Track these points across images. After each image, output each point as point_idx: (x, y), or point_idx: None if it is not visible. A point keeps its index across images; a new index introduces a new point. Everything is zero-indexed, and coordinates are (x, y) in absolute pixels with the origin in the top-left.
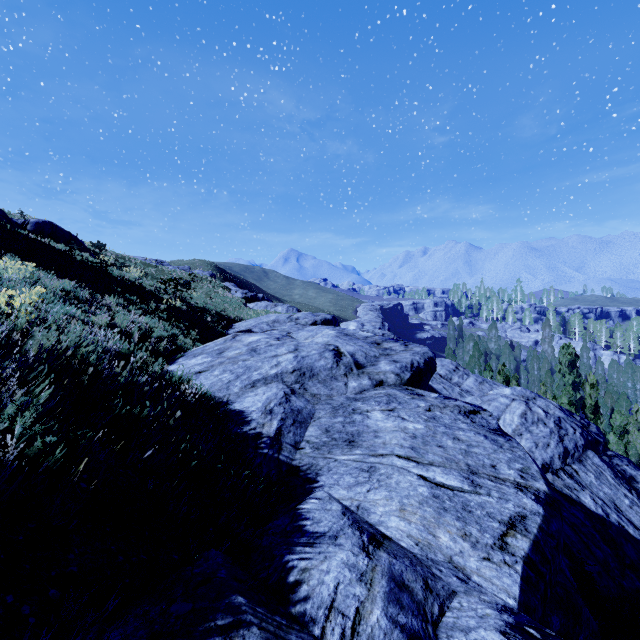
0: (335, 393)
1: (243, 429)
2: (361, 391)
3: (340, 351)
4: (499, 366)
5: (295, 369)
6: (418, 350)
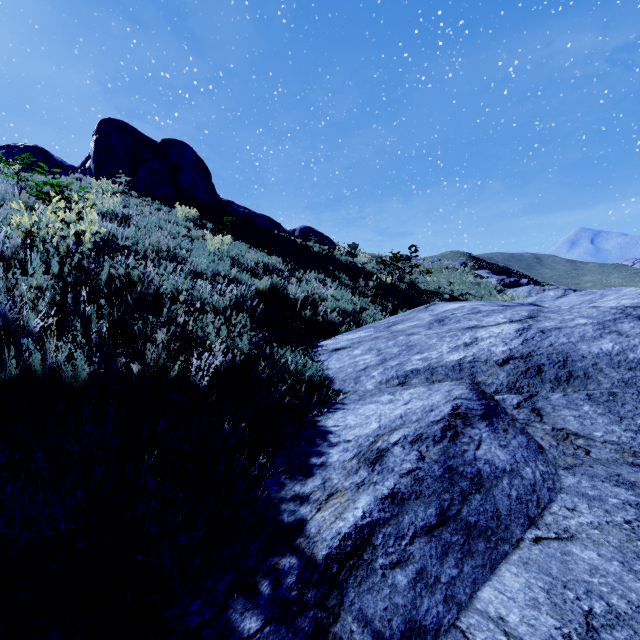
0: None
1: (283, 487)
2: None
3: None
4: None
5: (511, 355)
6: None
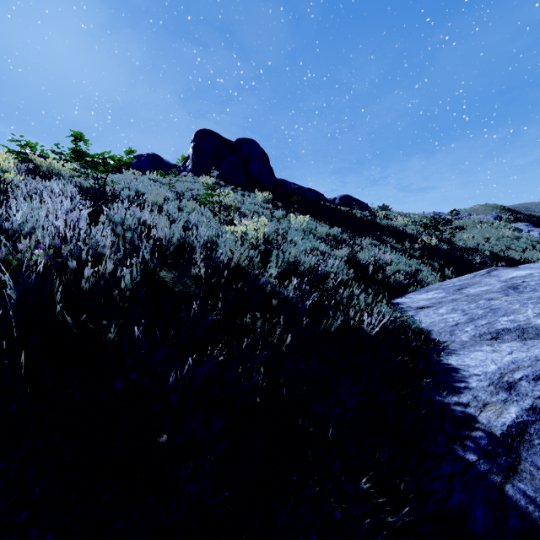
0: None
1: (444, 397)
2: None
3: None
4: None
5: None
6: None
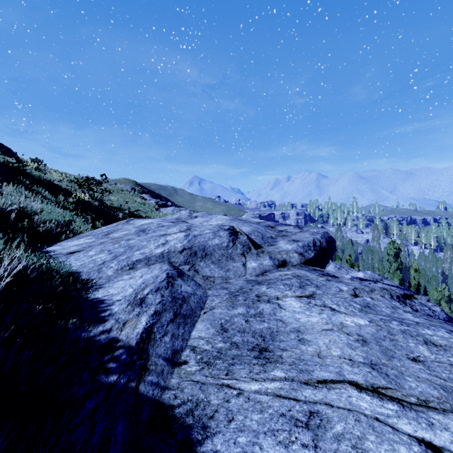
0: (232, 275)
1: (90, 331)
2: (262, 272)
3: (236, 230)
4: (346, 257)
5: (185, 248)
6: (316, 230)
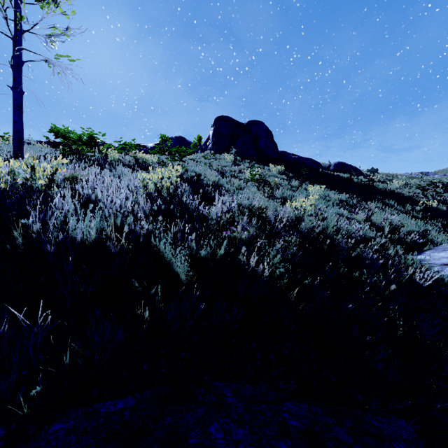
0: None
1: None
2: None
3: None
4: None
5: None
6: None
